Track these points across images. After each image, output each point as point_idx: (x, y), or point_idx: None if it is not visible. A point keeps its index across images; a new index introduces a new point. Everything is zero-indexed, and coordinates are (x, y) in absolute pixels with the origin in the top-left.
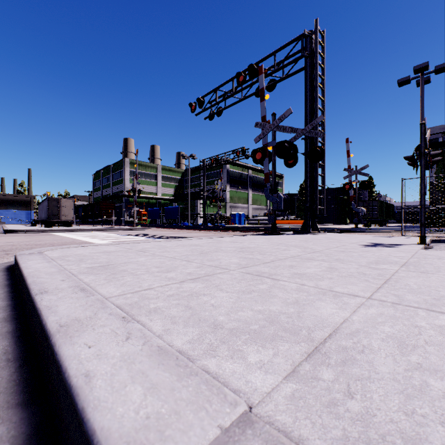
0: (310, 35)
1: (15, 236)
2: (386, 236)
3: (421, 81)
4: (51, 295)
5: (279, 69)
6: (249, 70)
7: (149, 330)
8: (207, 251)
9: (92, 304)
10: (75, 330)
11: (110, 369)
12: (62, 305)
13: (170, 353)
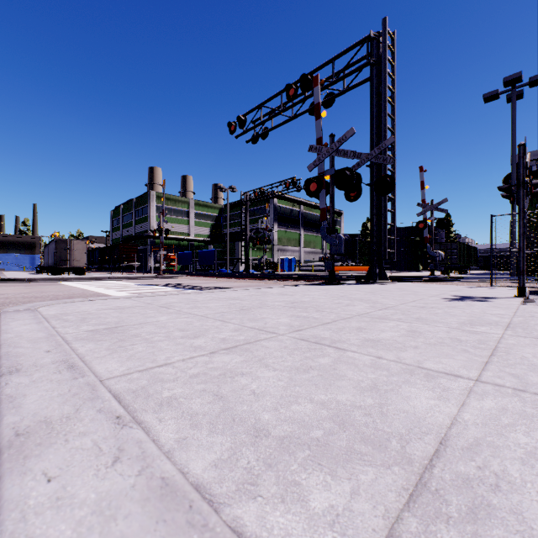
0: (377, 38)
1: (13, 286)
2: (472, 286)
3: (513, 95)
4: (23, 376)
5: (338, 79)
6: (302, 81)
7: (154, 440)
8: (249, 307)
9: (76, 393)
10: (36, 443)
11: (69, 534)
12: (32, 394)
13: (180, 494)
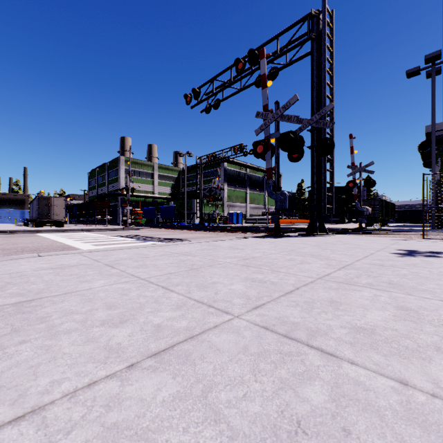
0: (317, 15)
1: None
2: (405, 238)
3: (432, 71)
4: None
5: (282, 54)
6: (249, 56)
7: None
8: (199, 265)
9: None
10: None
11: None
12: None
13: None
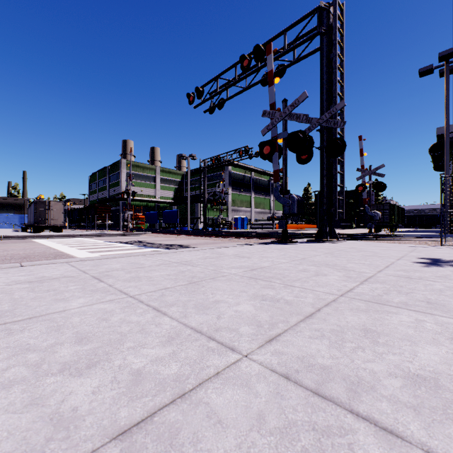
0: (327, 8)
1: None
2: (421, 245)
3: (446, 69)
4: None
5: (290, 49)
6: (255, 52)
7: None
8: (200, 277)
9: None
10: None
11: None
12: None
13: None
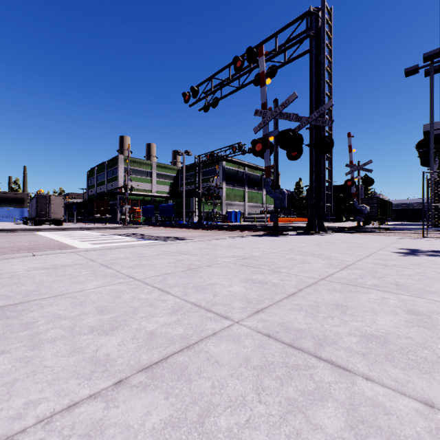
0: (316, 13)
1: None
2: (405, 237)
3: (431, 69)
4: None
5: (280, 51)
6: (248, 54)
7: None
8: (197, 265)
9: None
10: None
11: None
12: None
13: None
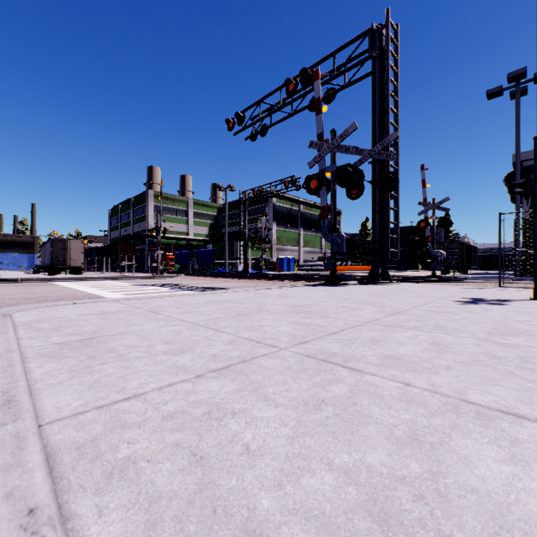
0: (379, 30)
1: (4, 287)
2: (479, 287)
3: (517, 91)
4: None
5: (339, 74)
6: (302, 76)
7: None
8: (246, 311)
9: None
10: None
11: None
12: None
13: None
